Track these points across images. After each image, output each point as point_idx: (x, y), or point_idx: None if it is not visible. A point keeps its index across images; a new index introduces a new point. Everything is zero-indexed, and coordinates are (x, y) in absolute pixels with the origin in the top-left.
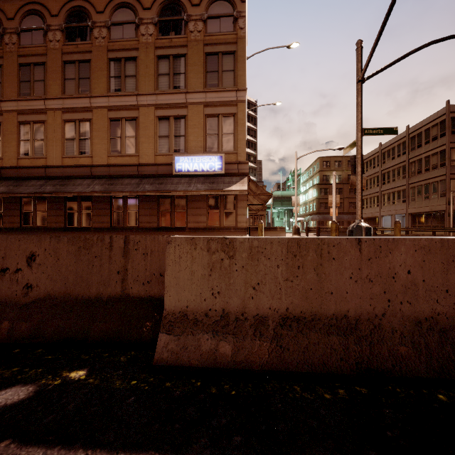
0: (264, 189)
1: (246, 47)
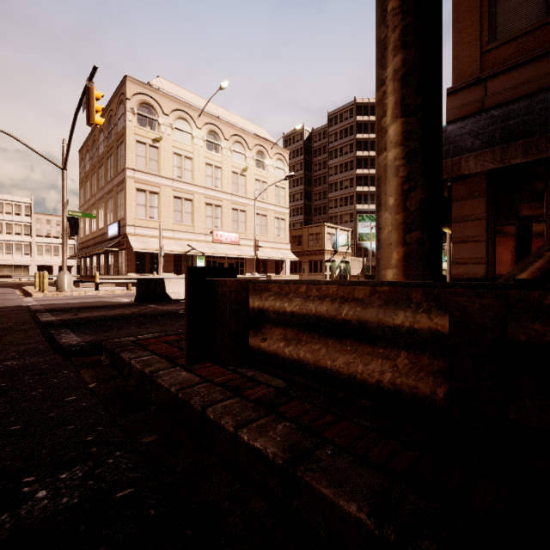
0: (132, 245)
1: (193, 108)
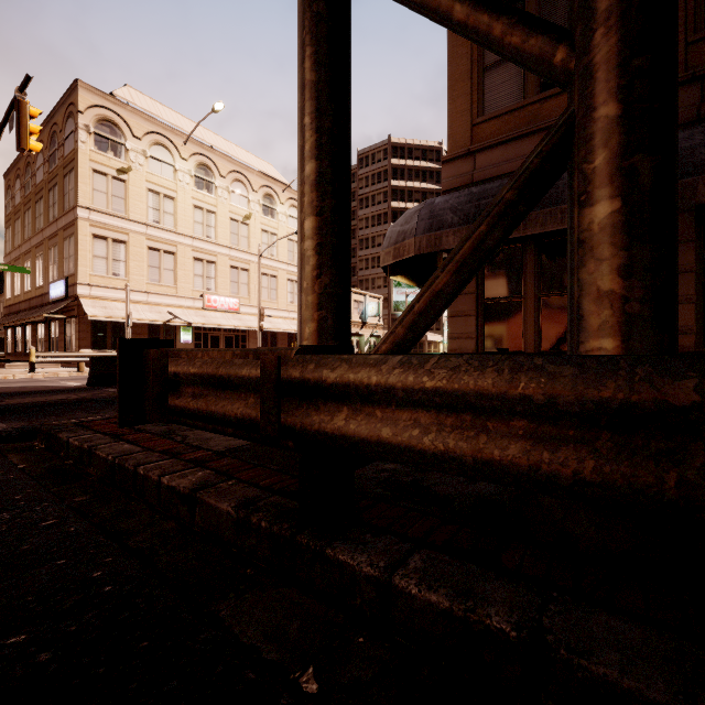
0: (86, 311)
1: (176, 132)
